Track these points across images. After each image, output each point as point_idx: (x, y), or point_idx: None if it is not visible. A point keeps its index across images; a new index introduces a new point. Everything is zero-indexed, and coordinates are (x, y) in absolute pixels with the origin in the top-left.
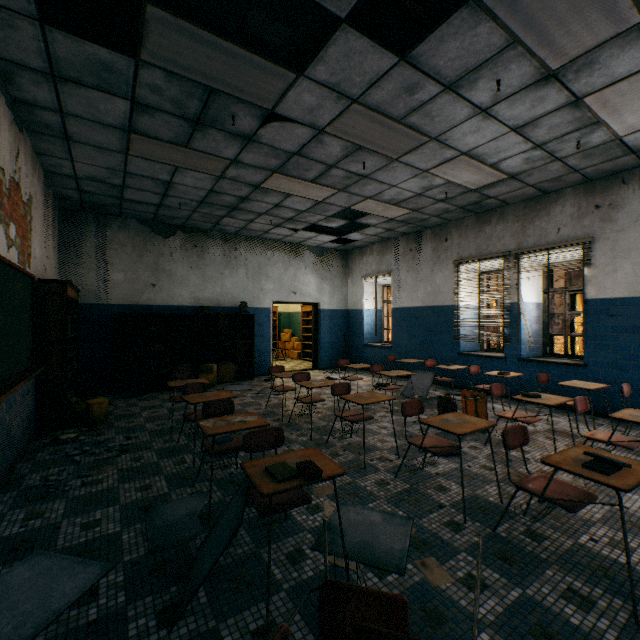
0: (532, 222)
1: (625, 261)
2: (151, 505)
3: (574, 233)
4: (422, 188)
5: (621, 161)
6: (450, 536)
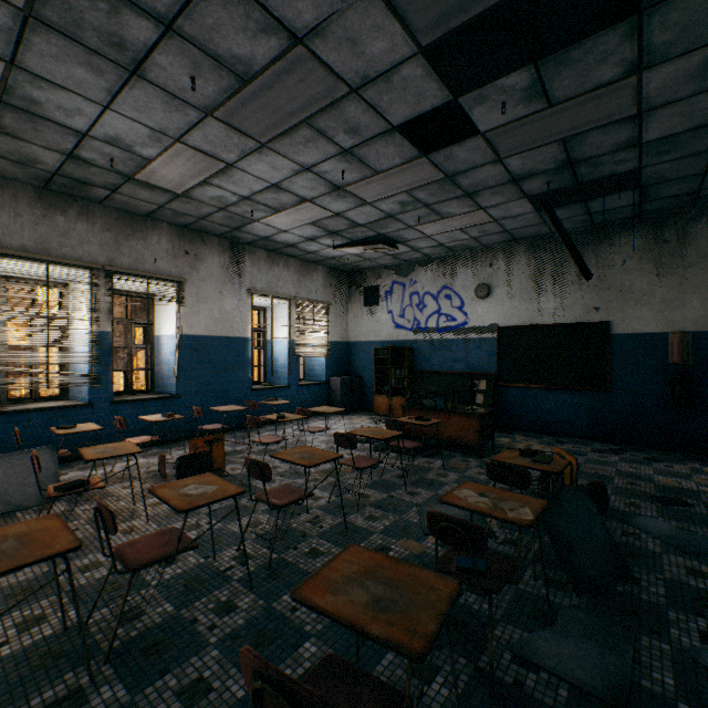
0: (129, 240)
1: (206, 306)
2: (615, 702)
3: (171, 269)
4: (114, 137)
5: (222, 229)
6: (425, 495)
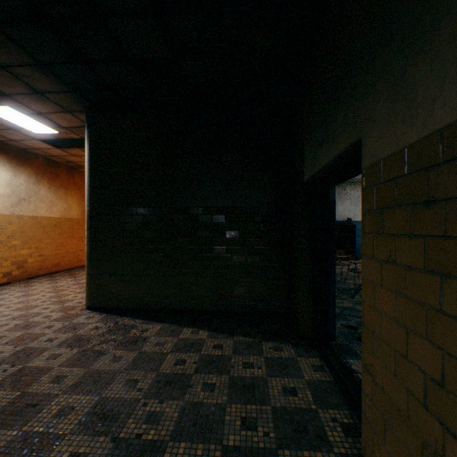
0: None
1: None
2: None
3: None
4: None
5: None
6: None
